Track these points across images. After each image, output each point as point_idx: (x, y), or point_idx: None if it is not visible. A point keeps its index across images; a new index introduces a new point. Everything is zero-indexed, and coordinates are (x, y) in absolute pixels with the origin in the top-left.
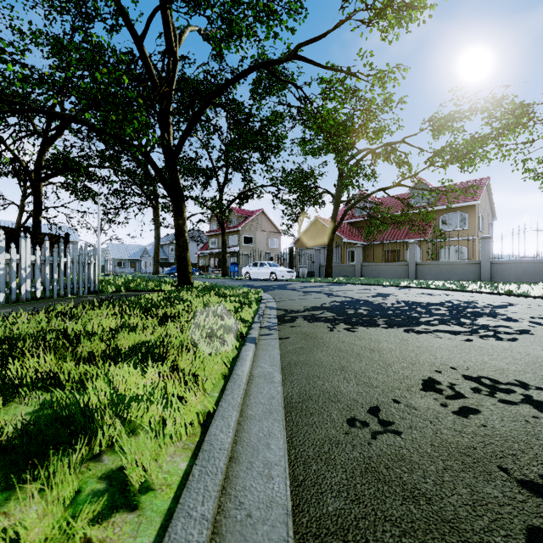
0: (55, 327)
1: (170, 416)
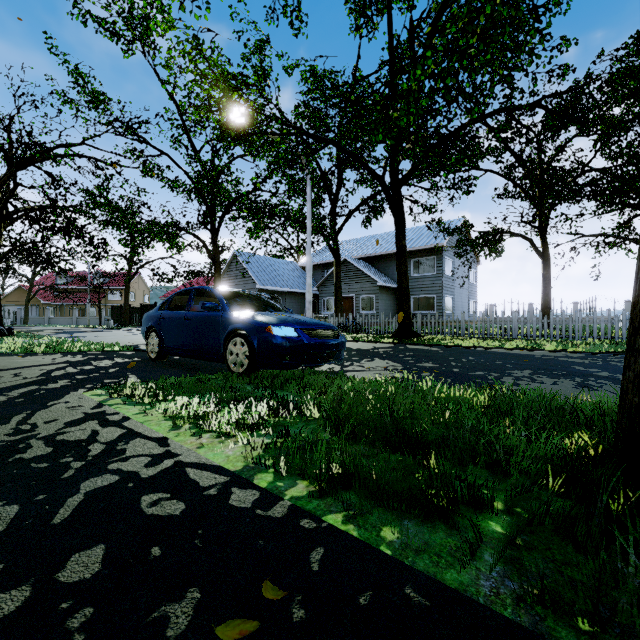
0: None
1: None
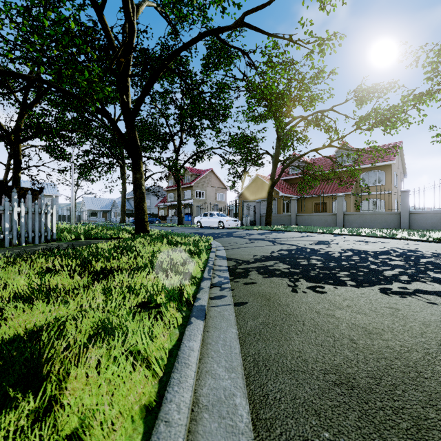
0: None
1: None
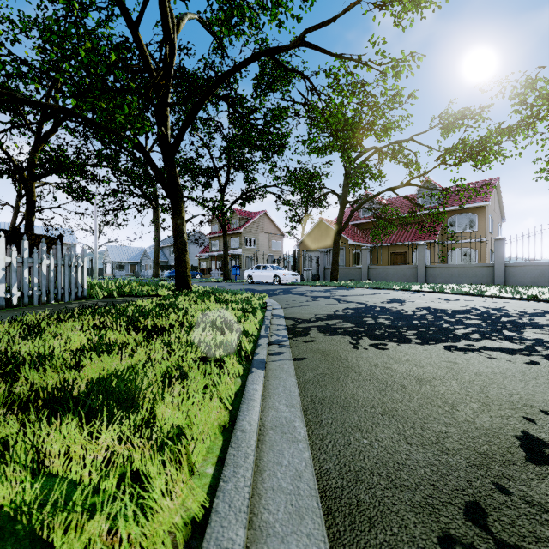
0: (2, 350)
1: (121, 546)
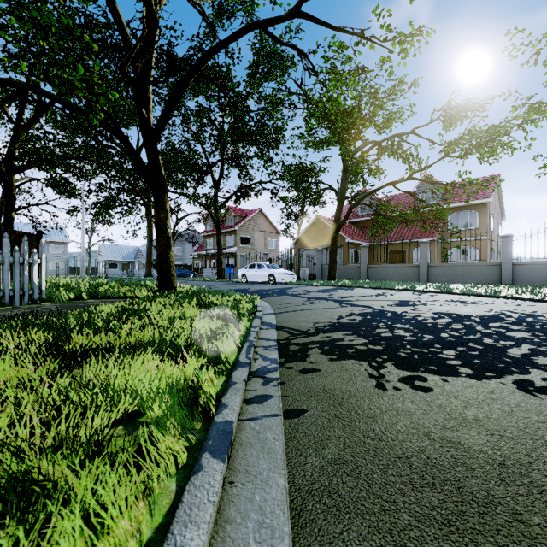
0: None
1: None
